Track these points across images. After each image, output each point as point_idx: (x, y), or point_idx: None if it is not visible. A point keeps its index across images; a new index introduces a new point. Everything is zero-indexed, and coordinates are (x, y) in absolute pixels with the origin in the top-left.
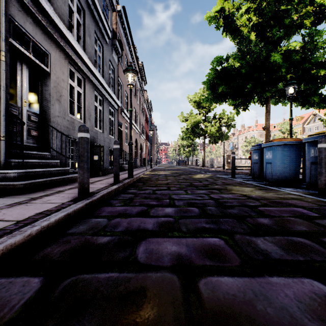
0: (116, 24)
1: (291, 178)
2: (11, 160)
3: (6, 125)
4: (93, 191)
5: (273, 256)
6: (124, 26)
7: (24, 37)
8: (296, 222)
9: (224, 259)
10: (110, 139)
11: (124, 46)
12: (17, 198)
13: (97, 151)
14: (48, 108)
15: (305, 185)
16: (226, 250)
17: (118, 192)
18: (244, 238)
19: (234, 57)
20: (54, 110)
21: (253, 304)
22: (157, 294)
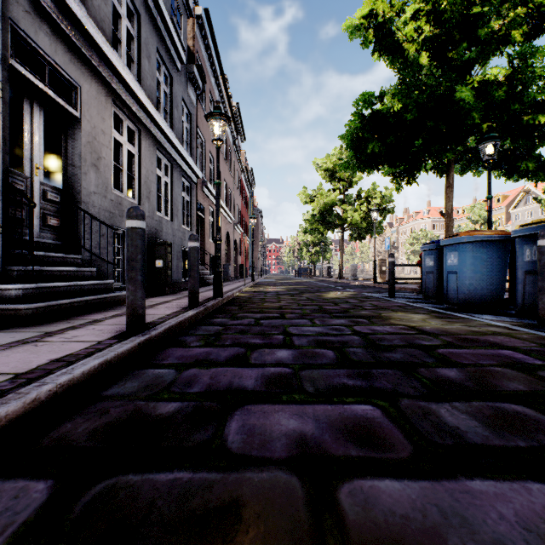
0: (194, 38)
1: (490, 297)
2: (13, 267)
3: (4, 207)
4: (154, 321)
5: (470, 440)
6: (206, 42)
7: (36, 57)
8: (506, 376)
9: (383, 444)
10: (183, 233)
11: (207, 75)
12: (20, 334)
13: (160, 252)
14: (77, 179)
15: (516, 310)
16: (386, 428)
17: (196, 322)
18: (416, 405)
19: (392, 94)
20: (88, 182)
21: (441, 536)
22: (261, 515)
